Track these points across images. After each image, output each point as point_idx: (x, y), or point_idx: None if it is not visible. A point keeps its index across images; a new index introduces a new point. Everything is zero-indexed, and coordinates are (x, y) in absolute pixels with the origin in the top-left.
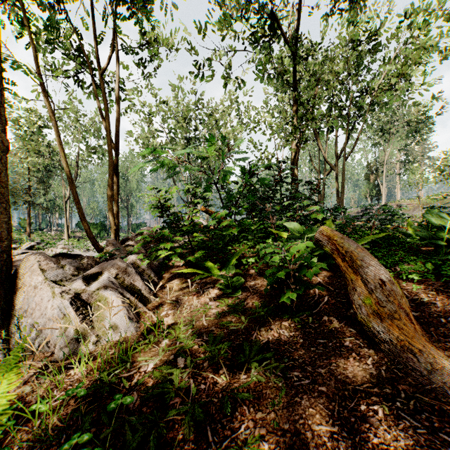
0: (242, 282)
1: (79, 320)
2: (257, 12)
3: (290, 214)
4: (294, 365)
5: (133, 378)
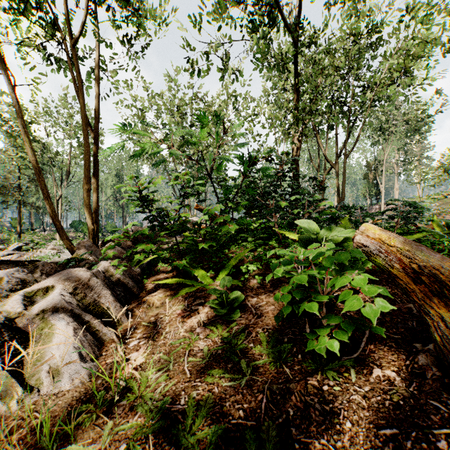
0: (241, 298)
1: (2, 363)
2: None
3: (297, 210)
4: None
5: None
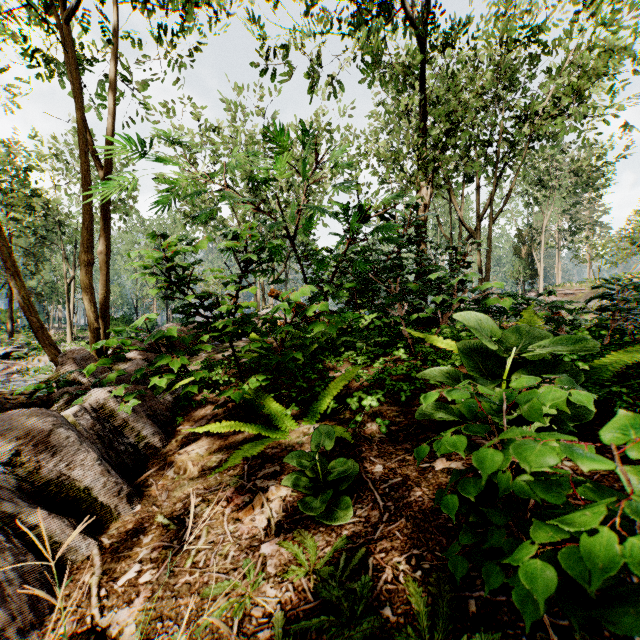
0: (353, 472)
1: None
2: None
3: (441, 297)
4: None
5: None
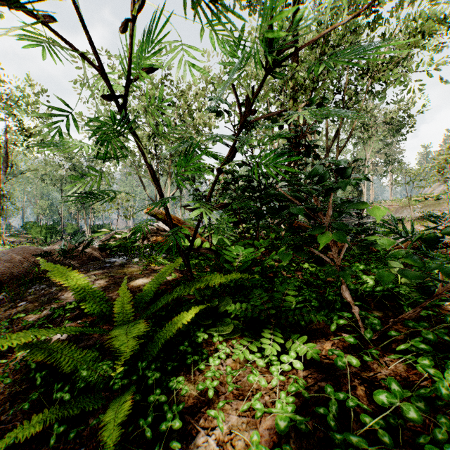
0: None
1: None
2: None
3: None
4: None
5: None
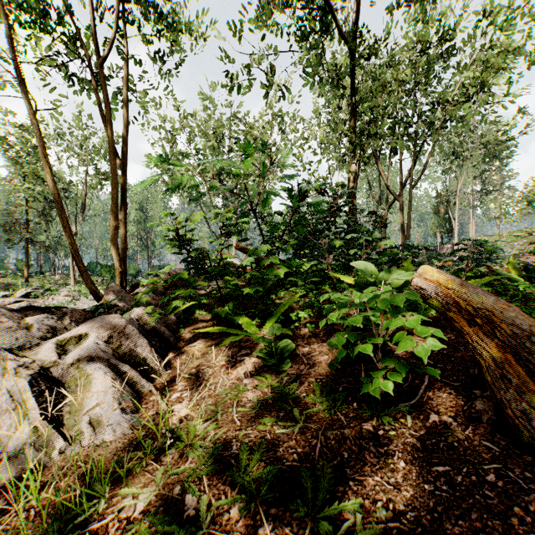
0: (291, 348)
1: (41, 413)
2: (306, 4)
3: (354, 251)
4: (402, 530)
5: (106, 533)
